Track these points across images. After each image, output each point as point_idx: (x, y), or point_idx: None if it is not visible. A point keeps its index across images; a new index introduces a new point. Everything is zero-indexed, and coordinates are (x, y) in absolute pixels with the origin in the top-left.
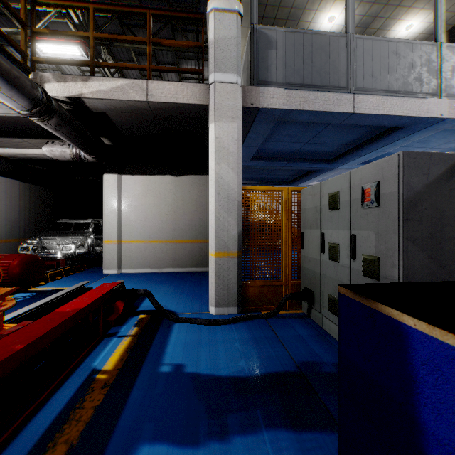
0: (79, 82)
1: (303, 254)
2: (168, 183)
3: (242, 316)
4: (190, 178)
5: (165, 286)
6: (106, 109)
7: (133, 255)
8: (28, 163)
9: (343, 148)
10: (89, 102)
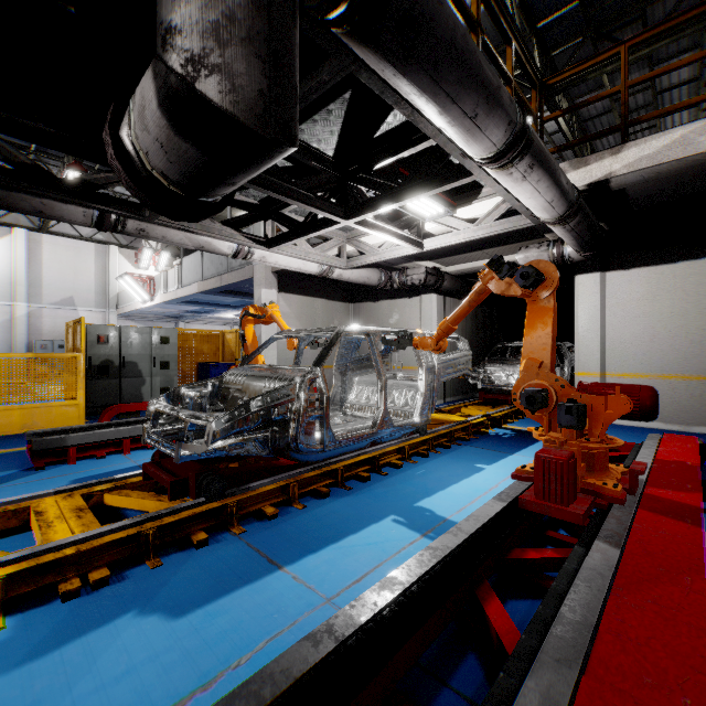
0: (606, 159)
1: None
2: (704, 273)
3: None
4: None
5: None
6: (638, 181)
7: None
8: (468, 278)
9: None
10: (617, 180)
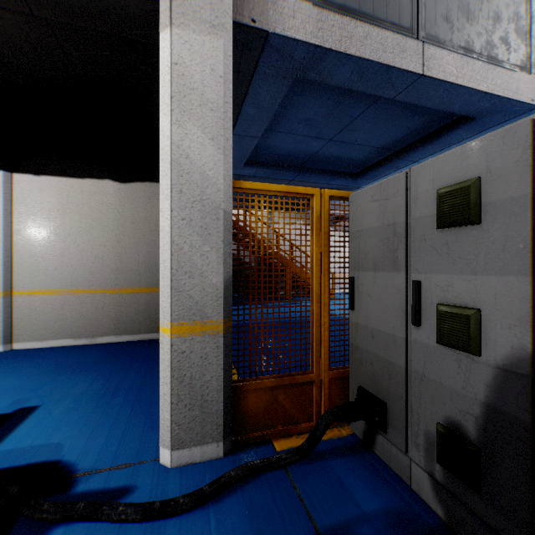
0: None
1: (355, 321)
2: (107, 193)
3: (233, 472)
4: (147, 187)
5: (86, 378)
6: None
7: (37, 317)
8: None
9: (376, 154)
10: None
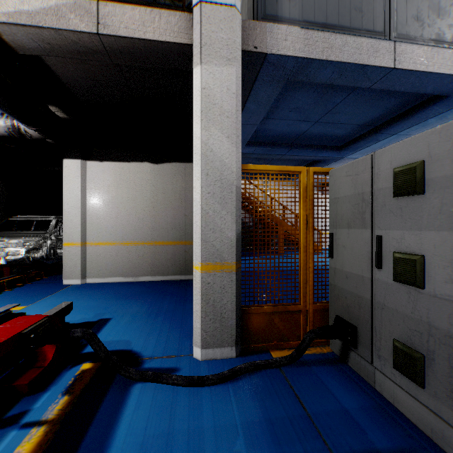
0: None
1: (334, 266)
2: (146, 172)
3: (243, 365)
4: (173, 166)
5: (136, 303)
6: (38, 49)
7: (101, 261)
8: None
9: (358, 130)
10: (6, 32)
